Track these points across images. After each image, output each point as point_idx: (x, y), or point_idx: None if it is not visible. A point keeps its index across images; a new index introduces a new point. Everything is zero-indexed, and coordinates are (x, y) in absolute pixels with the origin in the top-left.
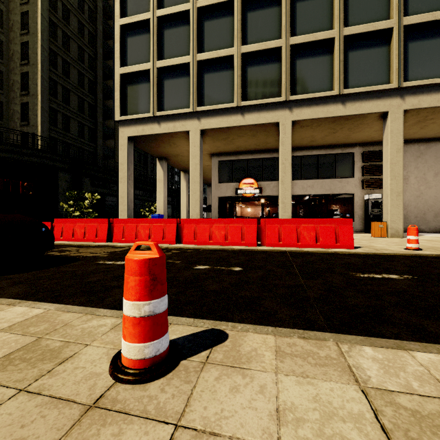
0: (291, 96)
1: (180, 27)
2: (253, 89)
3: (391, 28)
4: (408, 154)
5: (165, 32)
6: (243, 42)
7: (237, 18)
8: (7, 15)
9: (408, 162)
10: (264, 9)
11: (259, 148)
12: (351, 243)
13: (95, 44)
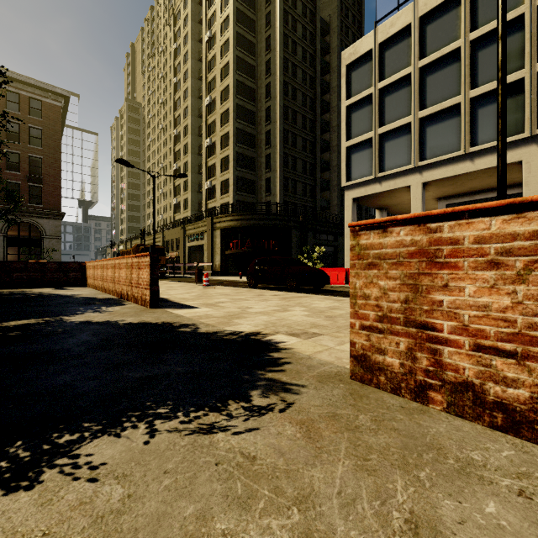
0: None
1: (401, 90)
2: (485, 131)
3: None
4: None
5: (386, 100)
6: (473, 84)
7: (464, 64)
8: (257, 114)
9: None
10: None
11: None
12: None
13: (315, 107)
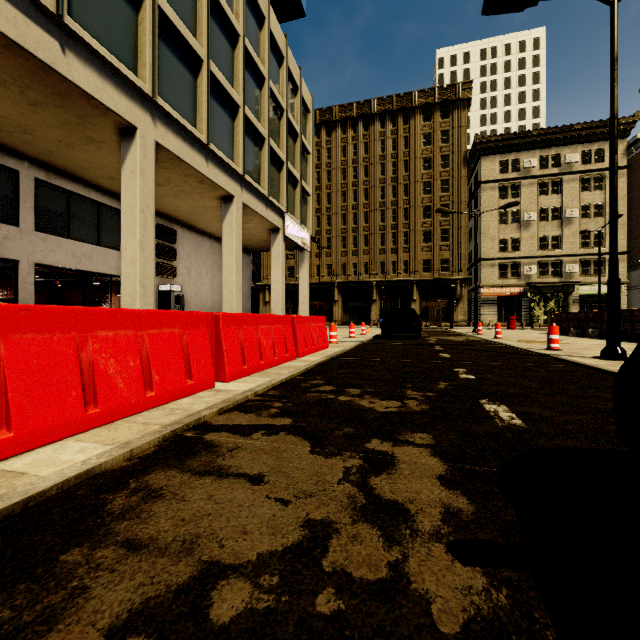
0: (160, 98)
1: None
2: (85, 9)
3: (239, 106)
4: (190, 242)
5: None
6: None
7: None
8: None
9: (190, 252)
10: None
11: None
12: (328, 342)
13: None
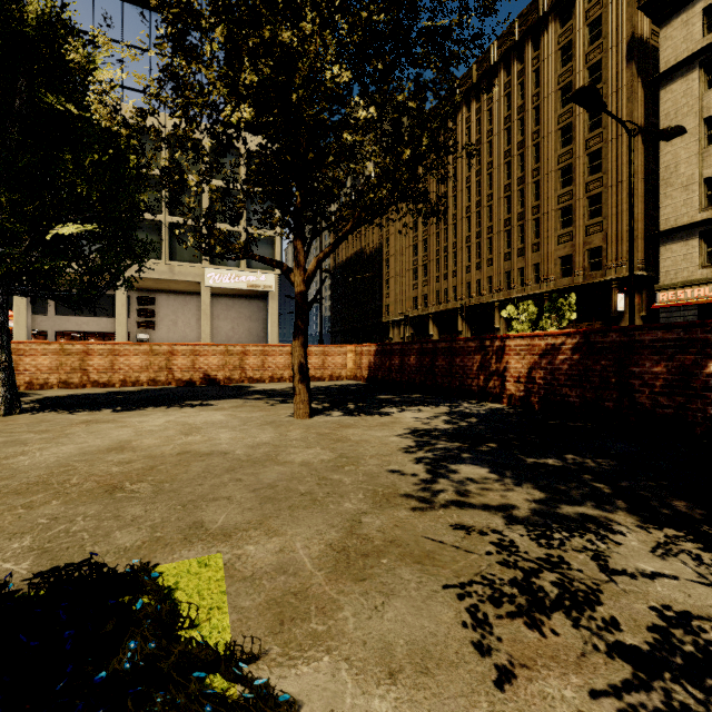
0: None
1: None
2: None
3: None
4: (177, 302)
5: None
6: None
7: None
8: None
9: (177, 309)
10: None
11: None
12: None
13: None
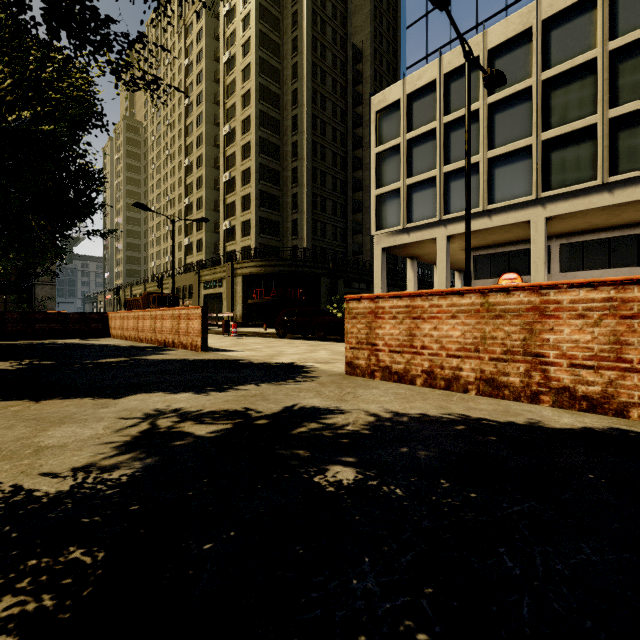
0: (543, 193)
1: (427, 143)
2: (501, 190)
3: None
4: None
5: (414, 151)
6: (490, 145)
7: (483, 126)
8: (282, 148)
9: None
10: (513, 108)
11: (522, 238)
12: None
13: (346, 142)
